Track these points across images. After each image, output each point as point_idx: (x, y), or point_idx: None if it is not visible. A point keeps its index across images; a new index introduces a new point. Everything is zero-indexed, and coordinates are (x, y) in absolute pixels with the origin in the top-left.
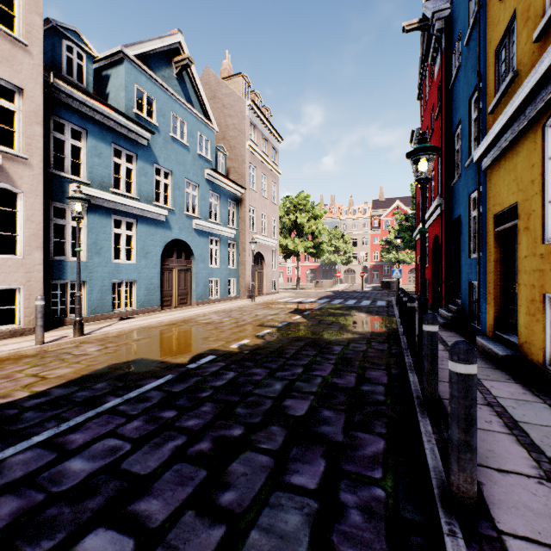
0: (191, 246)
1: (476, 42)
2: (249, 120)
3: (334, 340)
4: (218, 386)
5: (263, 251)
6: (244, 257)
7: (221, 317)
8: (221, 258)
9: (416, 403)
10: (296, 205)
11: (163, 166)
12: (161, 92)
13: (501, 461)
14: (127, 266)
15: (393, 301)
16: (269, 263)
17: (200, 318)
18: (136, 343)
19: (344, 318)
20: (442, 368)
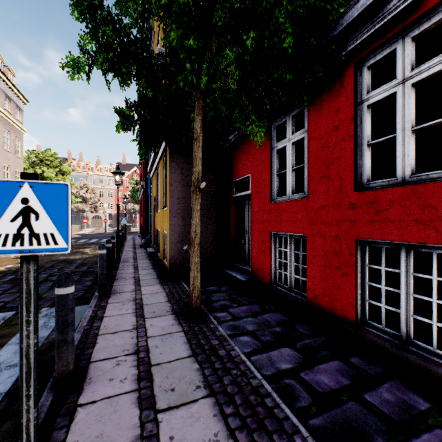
0: None
1: None
2: None
3: (78, 258)
4: (5, 281)
5: None
6: None
7: None
8: None
9: None
10: (43, 160)
11: None
12: None
13: (126, 272)
14: None
15: None
16: None
17: None
18: None
19: (87, 249)
20: (127, 260)
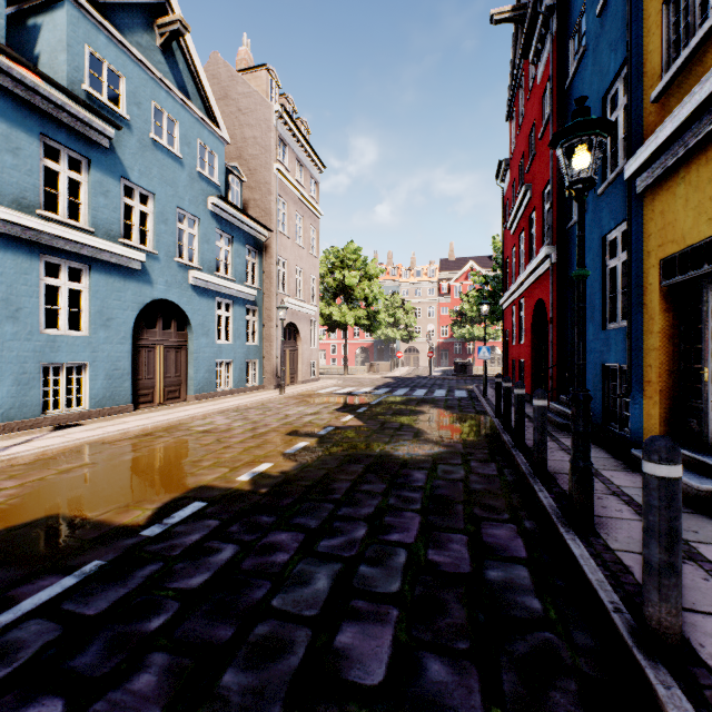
0: (186, 311)
1: (620, 4)
2: (277, 133)
3: (411, 459)
4: (192, 592)
5: (297, 322)
6: (270, 330)
7: (231, 420)
8: (235, 330)
9: (623, 628)
10: (343, 260)
11: (137, 184)
12: (134, 67)
13: None
14: (71, 340)
15: (477, 391)
16: (307, 339)
17: (195, 423)
18: (61, 477)
19: (417, 419)
20: (612, 518)
